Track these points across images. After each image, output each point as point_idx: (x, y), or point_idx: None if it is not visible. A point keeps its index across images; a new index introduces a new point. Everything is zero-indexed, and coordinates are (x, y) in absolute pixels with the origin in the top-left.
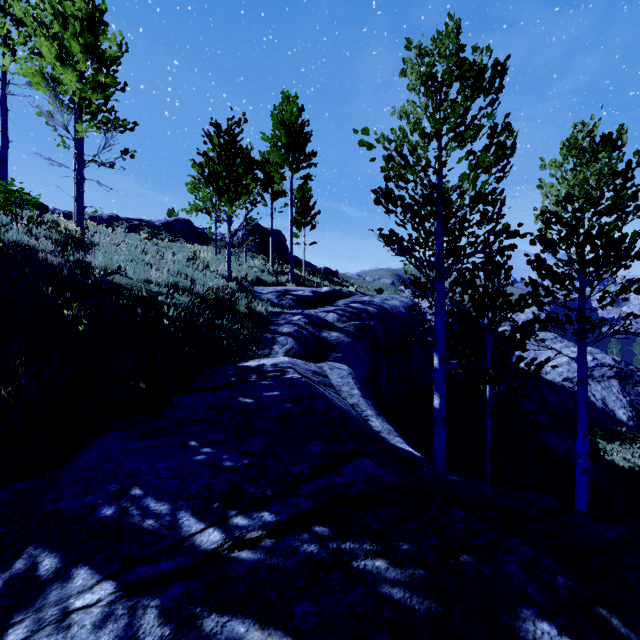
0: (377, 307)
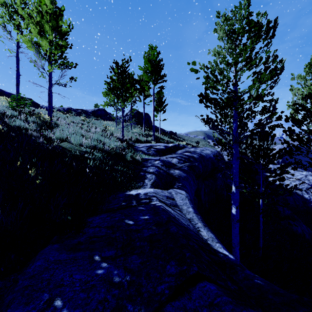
0: (198, 154)
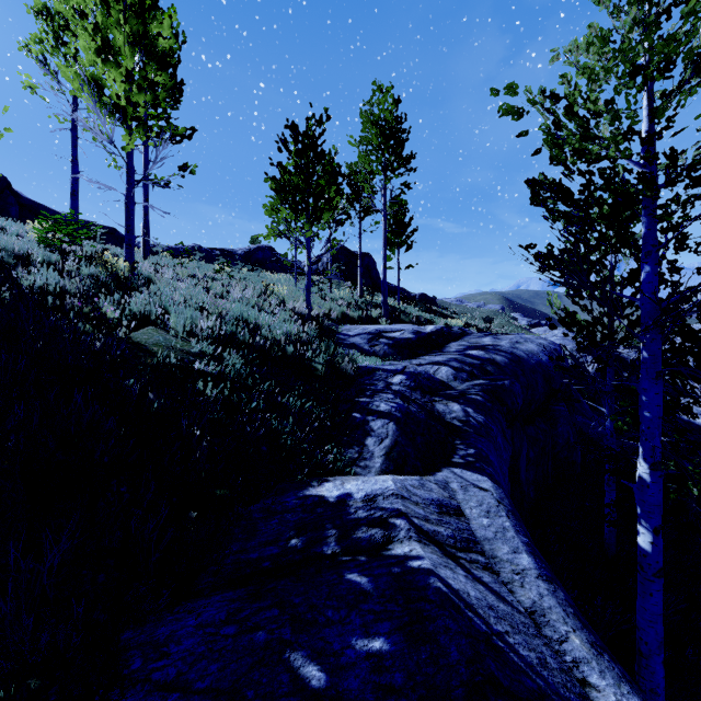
0: (507, 355)
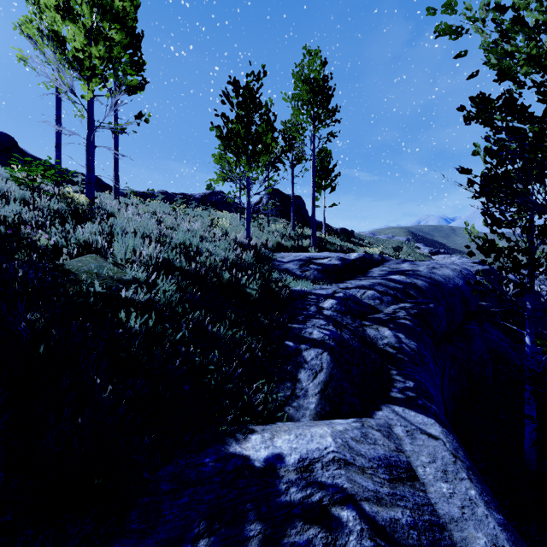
0: (427, 279)
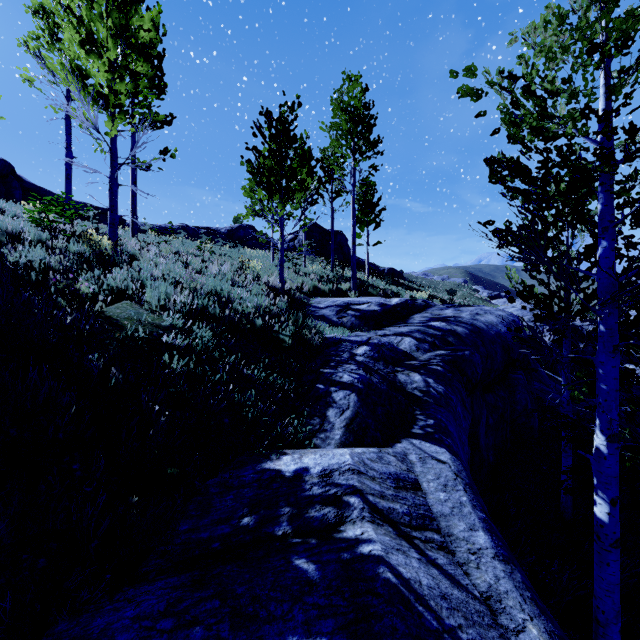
0: (467, 326)
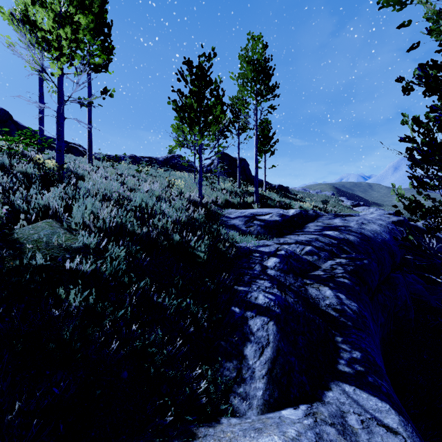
0: (358, 235)
